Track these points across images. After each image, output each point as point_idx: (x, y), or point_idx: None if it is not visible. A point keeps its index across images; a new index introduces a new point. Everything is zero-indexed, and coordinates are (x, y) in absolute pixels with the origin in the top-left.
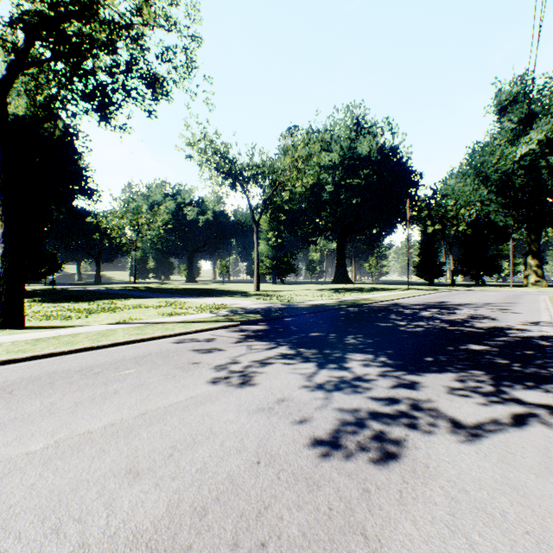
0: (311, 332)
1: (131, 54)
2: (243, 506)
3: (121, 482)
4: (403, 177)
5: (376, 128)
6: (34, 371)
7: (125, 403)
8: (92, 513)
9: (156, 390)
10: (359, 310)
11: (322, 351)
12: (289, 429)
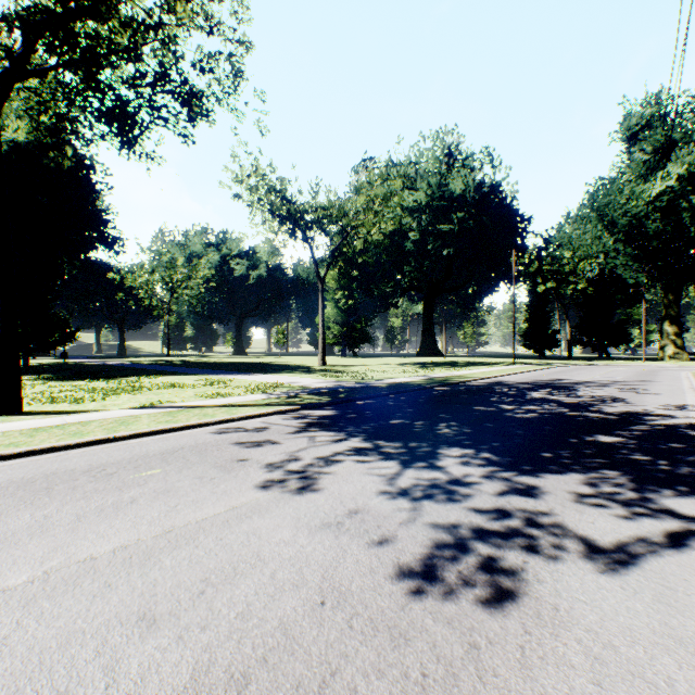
0: (392, 418)
1: (160, 61)
2: (300, 672)
3: (130, 634)
4: (507, 222)
5: (473, 160)
6: (27, 471)
7: (144, 517)
8: (84, 683)
9: (187, 497)
10: (453, 390)
11: (407, 444)
12: (364, 554)
